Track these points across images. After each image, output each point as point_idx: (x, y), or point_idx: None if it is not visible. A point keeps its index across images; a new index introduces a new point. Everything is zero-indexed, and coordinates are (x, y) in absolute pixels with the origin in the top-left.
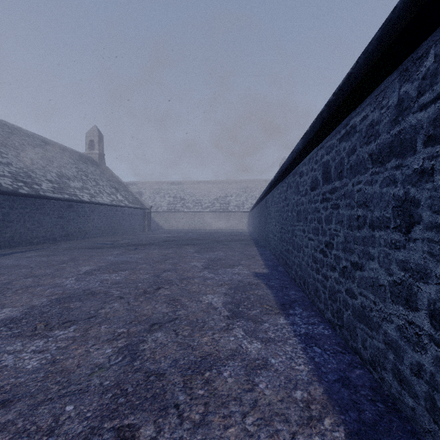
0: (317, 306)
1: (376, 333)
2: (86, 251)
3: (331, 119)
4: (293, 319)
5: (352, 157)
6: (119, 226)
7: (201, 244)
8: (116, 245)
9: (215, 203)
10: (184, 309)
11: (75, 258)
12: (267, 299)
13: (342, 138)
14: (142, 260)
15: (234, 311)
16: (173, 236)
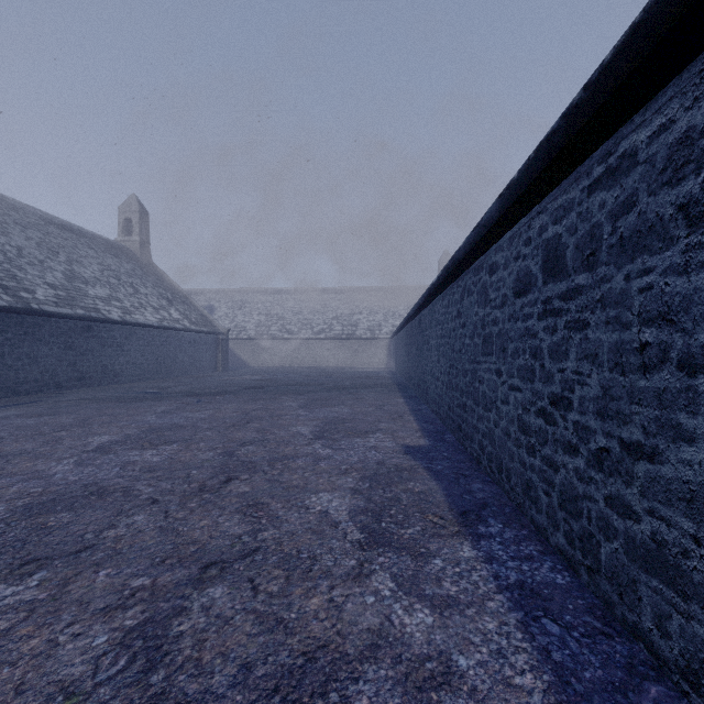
0: (530, 517)
1: (702, 610)
2: (110, 407)
3: (572, 146)
4: (488, 547)
5: (625, 219)
6: (173, 362)
7: (311, 393)
8: (165, 396)
9: (334, 324)
10: (274, 527)
11: (88, 419)
12: (433, 501)
13: (595, 184)
14: (206, 424)
15: (372, 529)
16: (264, 378)
